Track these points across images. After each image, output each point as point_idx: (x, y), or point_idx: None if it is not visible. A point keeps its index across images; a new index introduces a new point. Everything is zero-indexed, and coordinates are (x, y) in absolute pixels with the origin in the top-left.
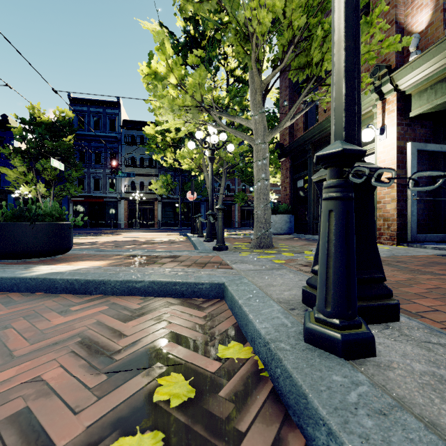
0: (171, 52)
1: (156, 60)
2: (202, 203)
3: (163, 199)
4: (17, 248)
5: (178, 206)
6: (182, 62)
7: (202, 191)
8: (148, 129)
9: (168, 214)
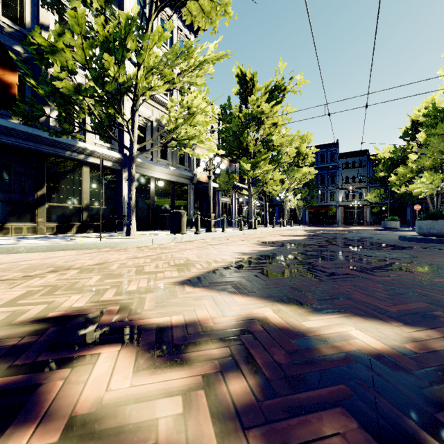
0: (427, 176)
1: (422, 179)
2: (407, 206)
3: (371, 204)
4: (393, 226)
5: (383, 209)
6: (431, 177)
7: (410, 197)
8: (392, 178)
9: (375, 215)
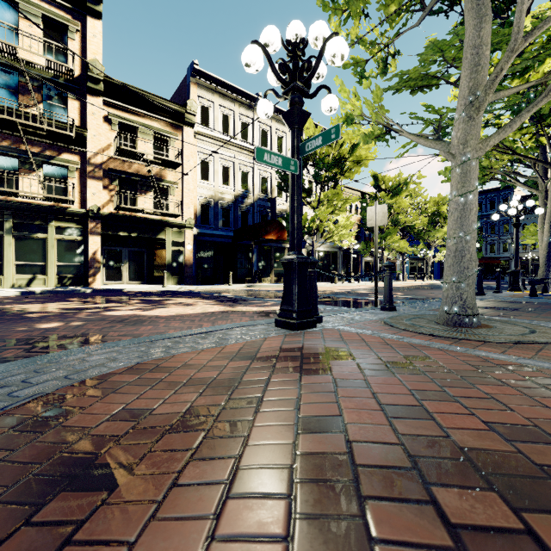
0: None
1: None
2: None
3: None
4: None
5: None
6: None
7: None
8: None
9: None
